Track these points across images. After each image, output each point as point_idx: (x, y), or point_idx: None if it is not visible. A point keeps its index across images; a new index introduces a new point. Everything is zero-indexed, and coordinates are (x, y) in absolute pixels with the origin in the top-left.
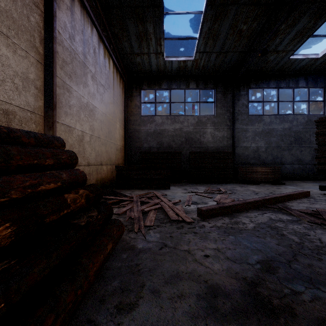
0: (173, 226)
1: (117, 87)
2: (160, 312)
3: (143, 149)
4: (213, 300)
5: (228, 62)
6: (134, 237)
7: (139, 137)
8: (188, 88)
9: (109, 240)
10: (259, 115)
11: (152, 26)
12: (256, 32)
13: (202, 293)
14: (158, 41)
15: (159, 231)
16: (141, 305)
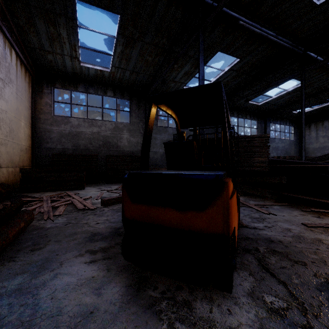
0: (79, 213)
1: (21, 81)
2: (60, 246)
3: (56, 150)
4: (93, 237)
5: (140, 80)
6: (44, 222)
7: (51, 138)
8: (106, 95)
9: (22, 221)
10: (165, 127)
11: (65, 32)
12: (159, 65)
13: (88, 236)
14: (73, 47)
15: (67, 217)
16: (48, 246)
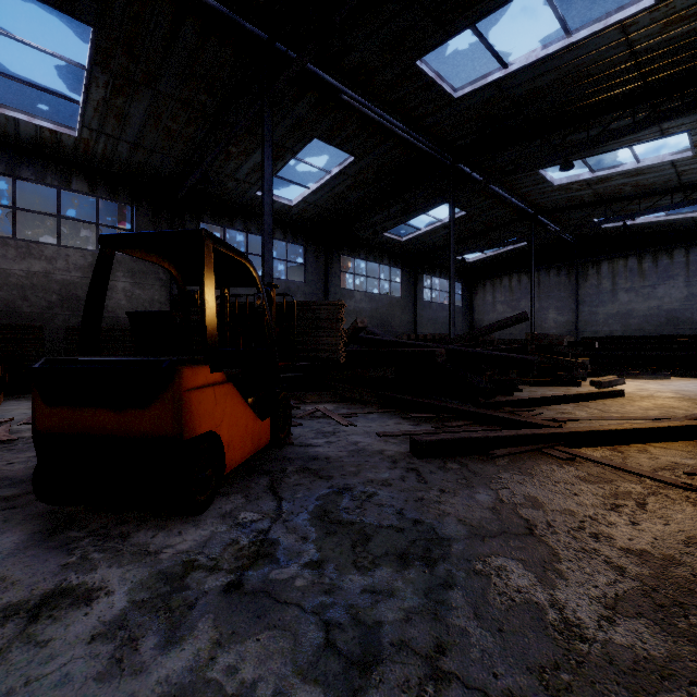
0: None
1: None
2: None
3: None
4: None
5: (158, 166)
6: None
7: None
8: (69, 188)
9: None
10: None
11: None
12: (198, 142)
13: None
14: None
15: None
16: None
